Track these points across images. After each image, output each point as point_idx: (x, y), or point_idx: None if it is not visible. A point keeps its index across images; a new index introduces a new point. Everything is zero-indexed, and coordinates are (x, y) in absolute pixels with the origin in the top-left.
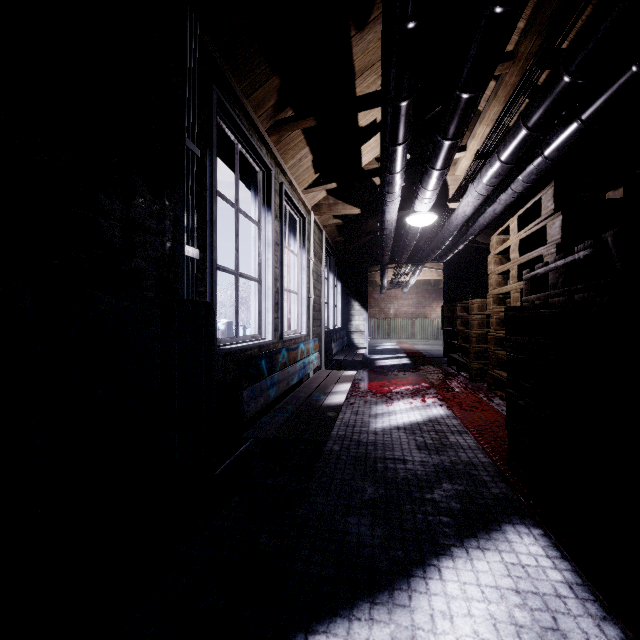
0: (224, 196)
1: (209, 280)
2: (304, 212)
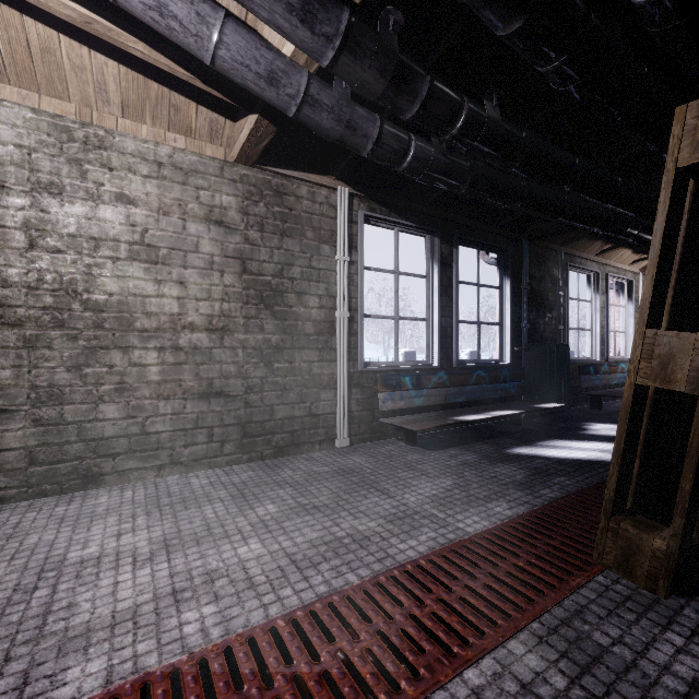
0: (572, 298)
1: (566, 335)
2: (631, 275)
